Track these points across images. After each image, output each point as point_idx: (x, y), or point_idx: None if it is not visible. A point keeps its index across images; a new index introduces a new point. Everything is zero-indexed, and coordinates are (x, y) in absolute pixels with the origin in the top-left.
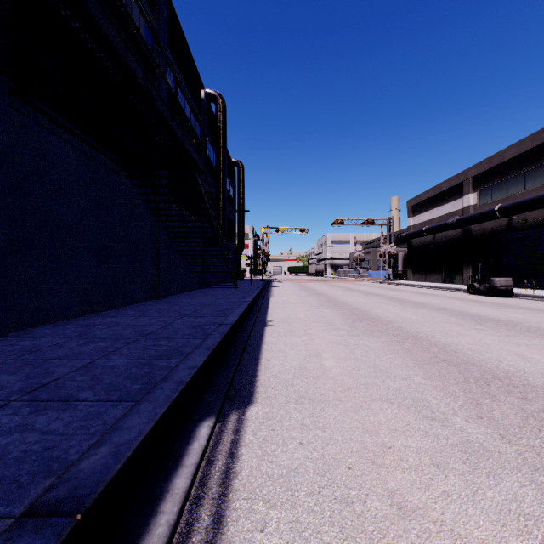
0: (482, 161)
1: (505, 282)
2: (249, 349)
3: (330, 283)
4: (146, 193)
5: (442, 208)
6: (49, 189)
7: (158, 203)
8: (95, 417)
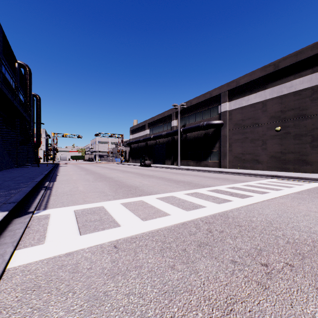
0: (150, 118)
1: (148, 162)
2: (53, 178)
3: (93, 164)
4: None
5: (140, 133)
6: None
7: (1, 128)
8: (29, 180)
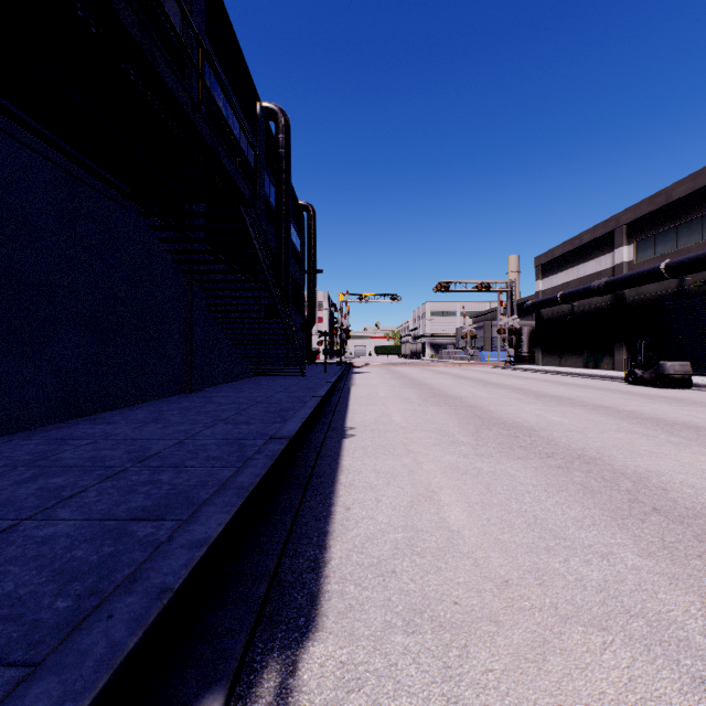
0: (641, 202)
1: (681, 368)
2: (316, 484)
3: (431, 368)
4: (170, 238)
5: (583, 267)
6: (0, 222)
7: (188, 254)
8: None
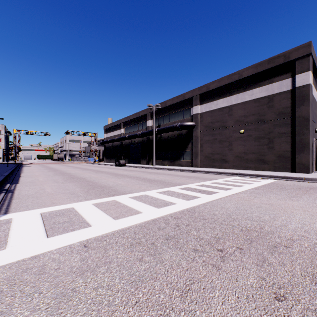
0: (125, 117)
1: (123, 162)
2: (15, 180)
3: (63, 164)
4: None
5: (115, 132)
6: None
7: None
8: None
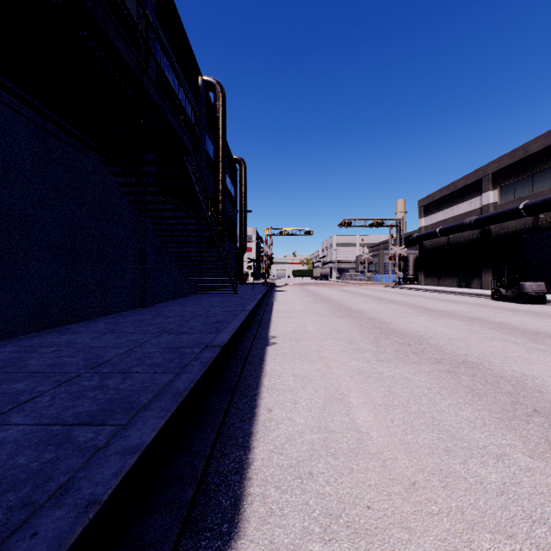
0: (503, 156)
1: (537, 287)
2: (243, 387)
3: (337, 287)
4: (127, 182)
5: (457, 207)
6: None
7: (142, 195)
8: None
